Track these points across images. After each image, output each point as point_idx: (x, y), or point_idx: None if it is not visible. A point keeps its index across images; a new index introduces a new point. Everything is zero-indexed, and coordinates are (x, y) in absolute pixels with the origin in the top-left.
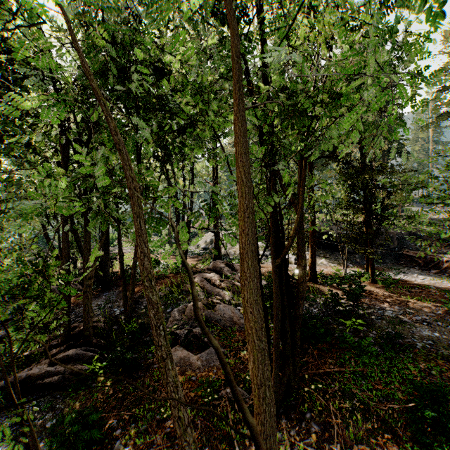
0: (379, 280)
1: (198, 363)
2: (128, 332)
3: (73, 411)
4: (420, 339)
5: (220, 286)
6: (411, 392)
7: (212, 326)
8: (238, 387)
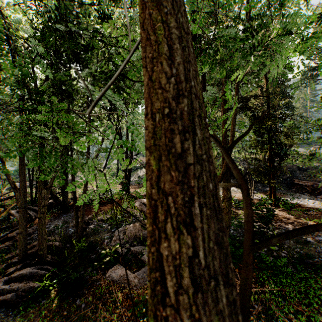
0: (280, 204)
1: (135, 280)
2: (78, 250)
3: None
4: None
5: None
6: None
7: None
8: None
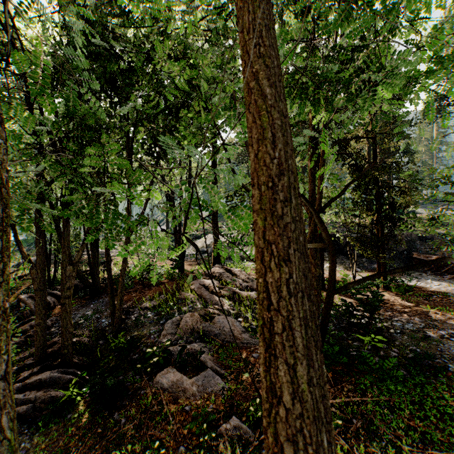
0: (392, 286)
1: (193, 388)
2: (114, 348)
3: (40, 452)
4: (450, 359)
5: (219, 294)
6: (453, 432)
7: (210, 341)
8: (240, 421)
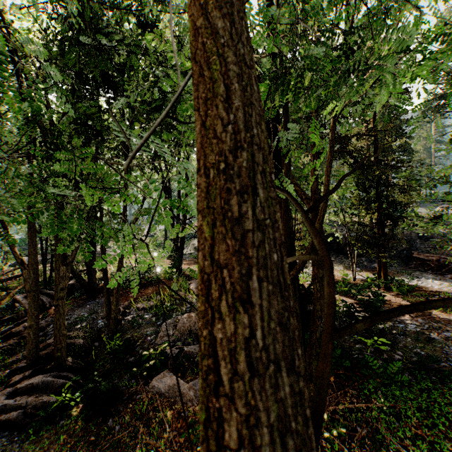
0: (393, 286)
1: (190, 393)
2: (110, 350)
3: None
4: None
5: None
6: None
7: None
8: None
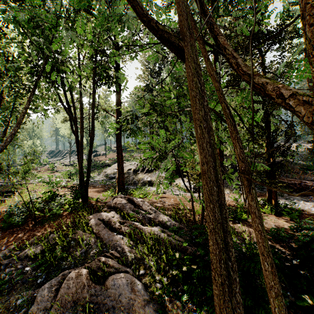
0: (285, 212)
1: None
2: None
3: None
4: None
5: (120, 230)
6: None
7: None
8: None
